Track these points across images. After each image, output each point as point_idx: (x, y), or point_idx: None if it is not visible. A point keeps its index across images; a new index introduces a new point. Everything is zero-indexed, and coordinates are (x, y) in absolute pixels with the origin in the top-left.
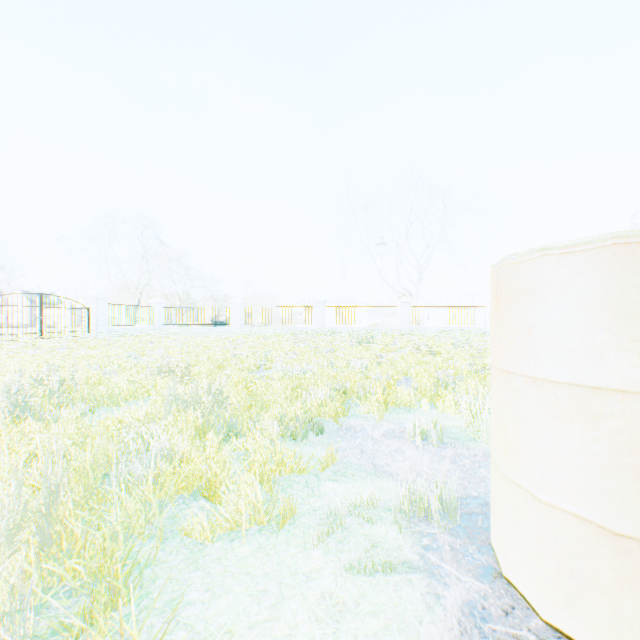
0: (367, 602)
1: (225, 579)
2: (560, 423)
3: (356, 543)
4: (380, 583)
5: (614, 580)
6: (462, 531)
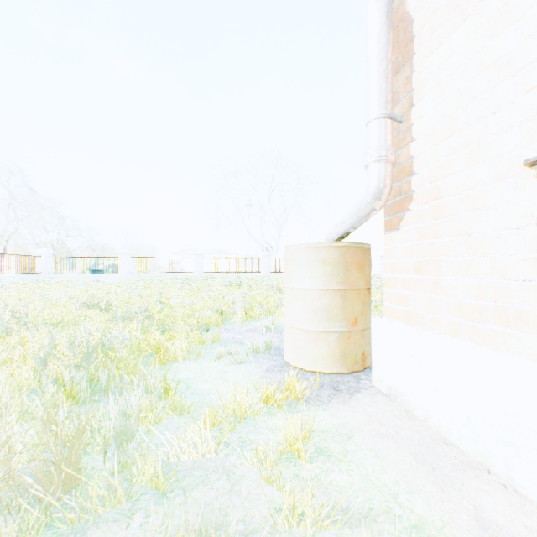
0: (236, 369)
1: (180, 371)
2: (296, 301)
3: (231, 359)
4: (241, 366)
5: (307, 344)
6: (274, 353)
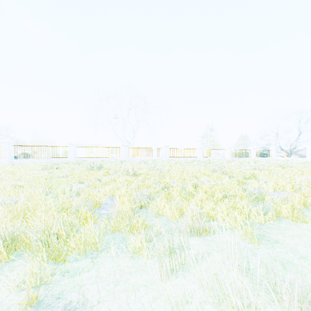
0: None
1: None
2: None
3: None
4: None
5: None
6: None
